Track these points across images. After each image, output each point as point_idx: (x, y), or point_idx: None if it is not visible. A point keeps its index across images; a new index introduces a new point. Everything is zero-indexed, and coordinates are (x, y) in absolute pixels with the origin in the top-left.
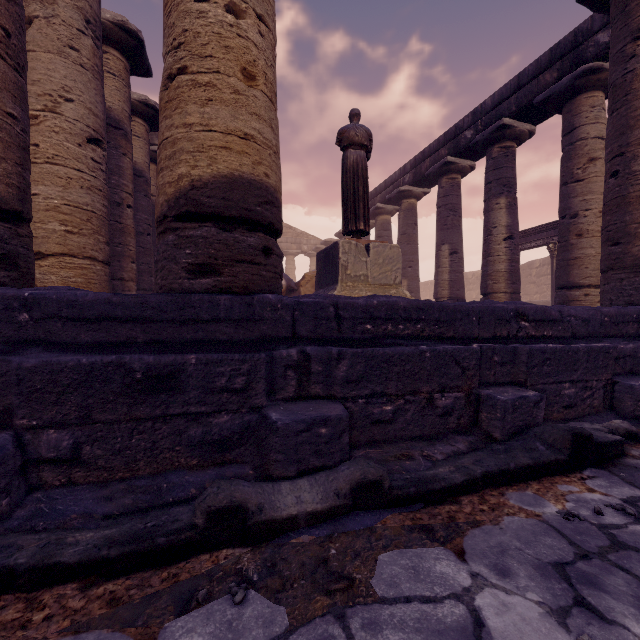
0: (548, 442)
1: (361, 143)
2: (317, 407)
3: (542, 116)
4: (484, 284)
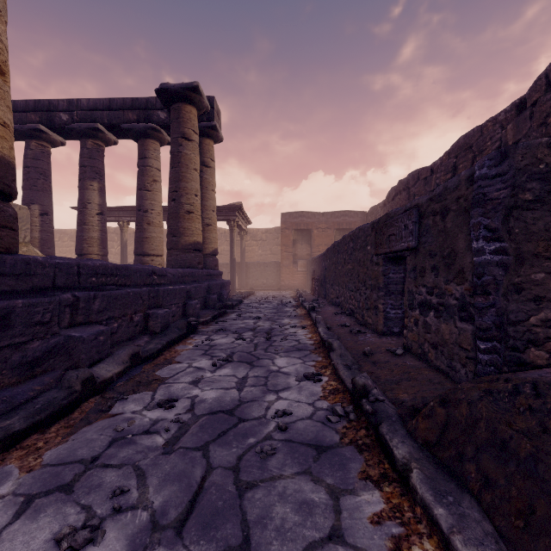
0: (179, 328)
1: None
2: (90, 328)
3: (124, 136)
4: (80, 246)
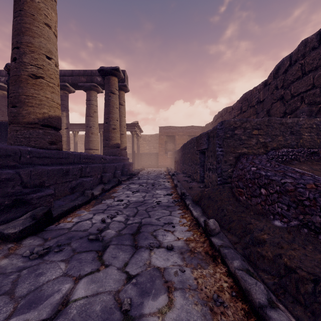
0: (115, 181)
1: None
2: (87, 178)
3: (79, 88)
4: None
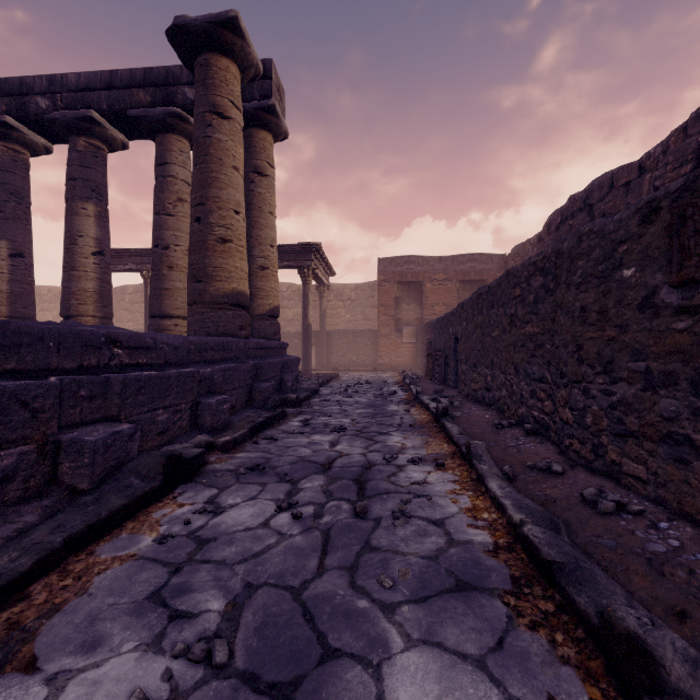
0: (144, 473)
1: None
2: None
3: (137, 133)
4: (66, 304)
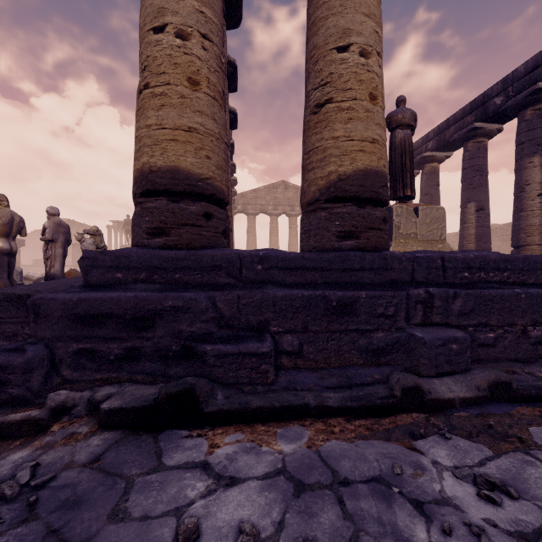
0: None
1: (407, 124)
2: (442, 331)
3: None
4: (516, 237)
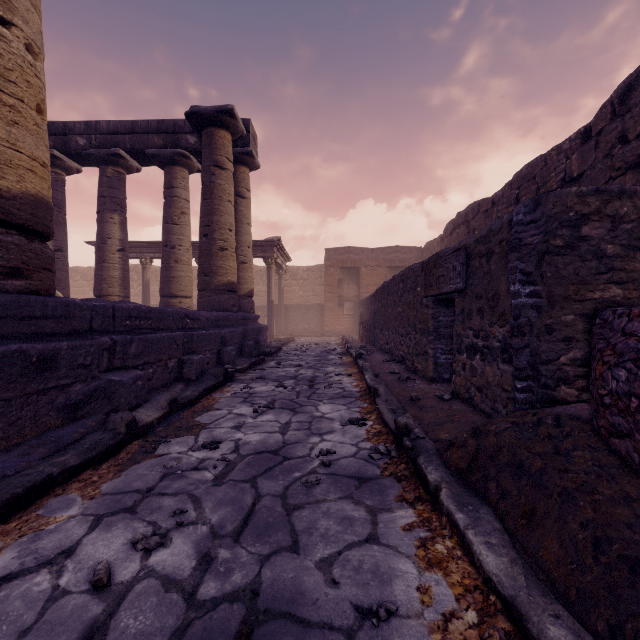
0: (215, 375)
1: None
2: (127, 372)
3: (148, 163)
4: (99, 287)
